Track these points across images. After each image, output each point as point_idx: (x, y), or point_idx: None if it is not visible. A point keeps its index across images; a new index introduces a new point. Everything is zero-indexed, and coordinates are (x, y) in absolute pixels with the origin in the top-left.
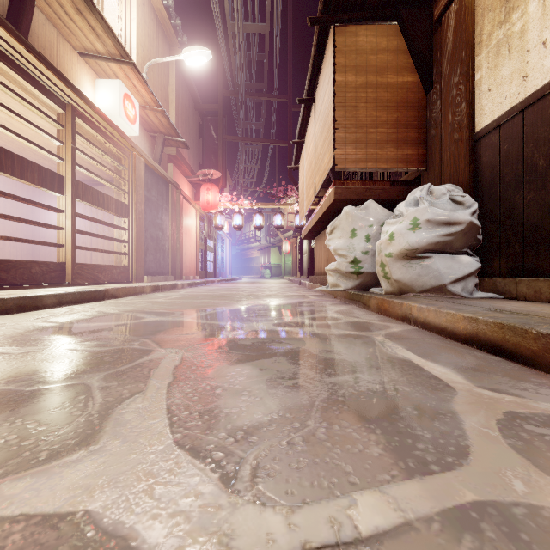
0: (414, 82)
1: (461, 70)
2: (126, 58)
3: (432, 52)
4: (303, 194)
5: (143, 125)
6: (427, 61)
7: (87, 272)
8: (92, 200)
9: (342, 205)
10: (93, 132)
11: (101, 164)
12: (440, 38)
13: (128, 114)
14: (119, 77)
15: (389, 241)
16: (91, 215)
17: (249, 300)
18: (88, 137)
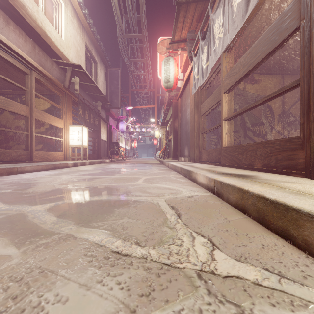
0: None
1: None
2: None
3: None
4: None
5: None
6: None
7: None
8: None
9: None
10: None
11: None
12: None
13: None
14: None
15: None
16: None
17: None
18: None
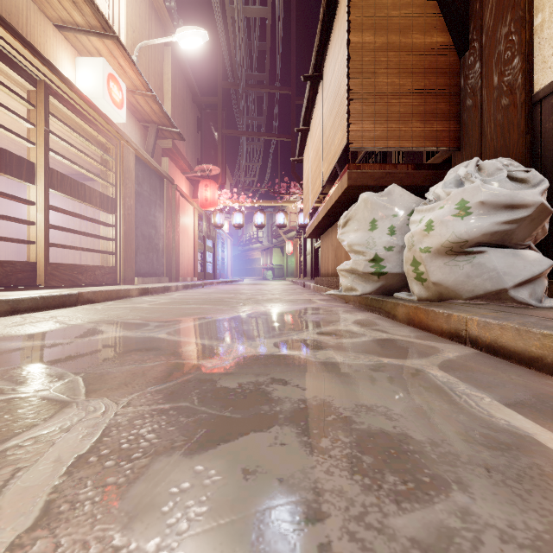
0: (445, 44)
1: (514, 15)
2: (109, 31)
3: (468, 5)
4: (308, 187)
5: (134, 114)
6: (462, 15)
7: (63, 273)
8: (70, 192)
9: (356, 194)
10: (72, 115)
11: (82, 152)
12: None
13: (113, 97)
14: (103, 56)
15: (426, 232)
16: (80, 212)
17: (247, 305)
18: (69, 122)
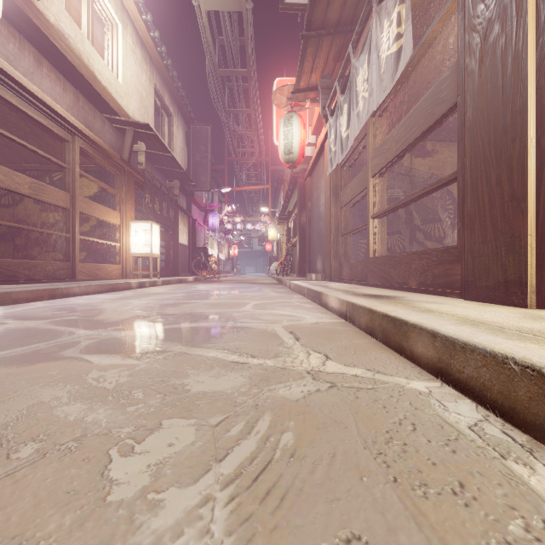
0: None
1: None
2: None
3: None
4: None
5: None
6: None
7: None
8: None
9: None
10: None
11: None
12: None
13: None
14: None
15: None
16: None
17: None
18: None
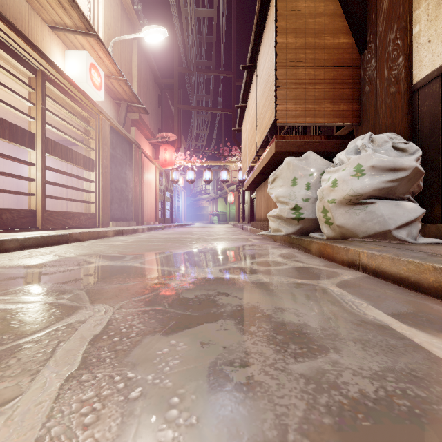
0: (349, 44)
1: (399, 25)
2: (91, 31)
3: (367, 15)
4: (246, 151)
5: (110, 94)
6: (362, 23)
7: (56, 218)
8: (61, 155)
9: (282, 158)
10: (62, 96)
11: (70, 124)
12: (375, 0)
13: (94, 81)
14: (86, 49)
15: (332, 188)
16: (67, 170)
17: (198, 243)
18: (60, 101)
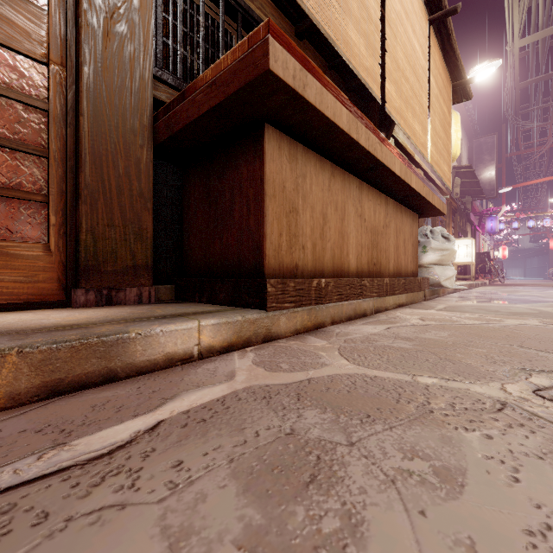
0: None
1: None
2: None
3: None
4: (371, 13)
5: None
6: None
7: None
8: None
9: (428, 213)
10: None
11: None
12: None
13: None
14: None
15: None
16: None
17: (549, 308)
18: None
